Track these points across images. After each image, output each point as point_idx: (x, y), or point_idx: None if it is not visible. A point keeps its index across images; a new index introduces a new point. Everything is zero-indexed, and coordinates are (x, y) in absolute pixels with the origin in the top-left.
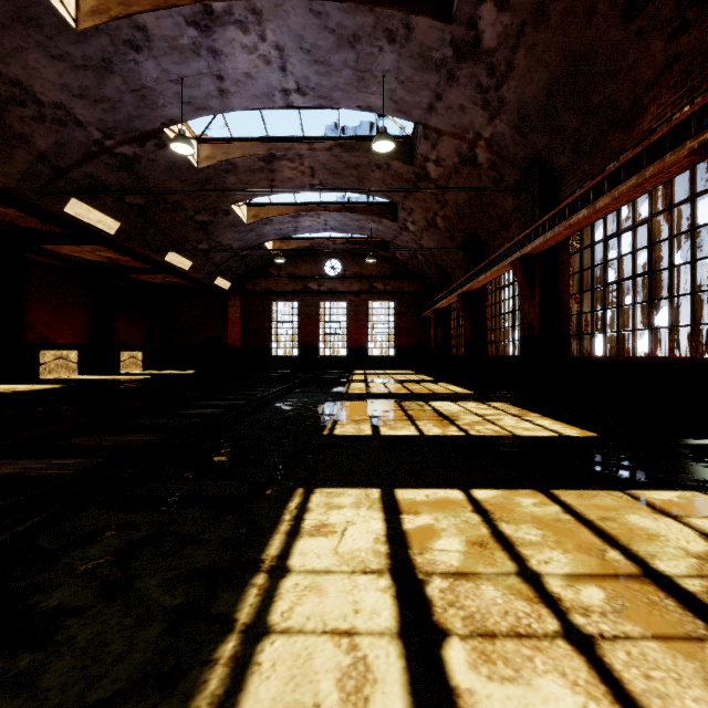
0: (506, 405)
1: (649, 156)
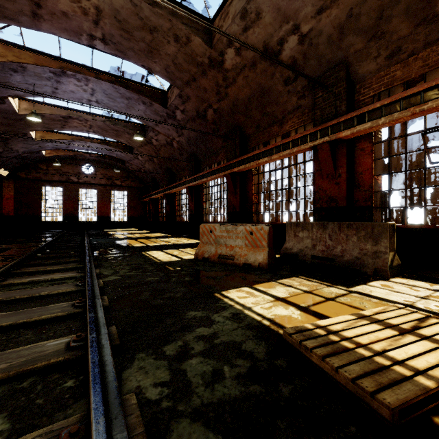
0: (184, 238)
1: (218, 171)
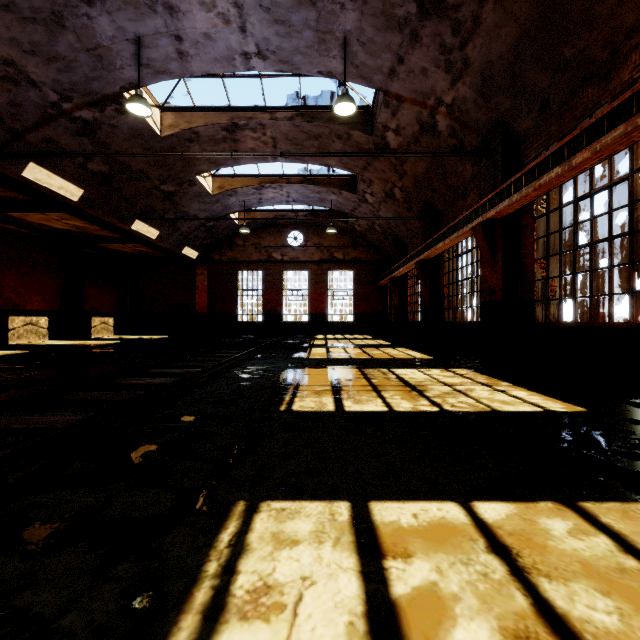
0: (471, 372)
1: None
